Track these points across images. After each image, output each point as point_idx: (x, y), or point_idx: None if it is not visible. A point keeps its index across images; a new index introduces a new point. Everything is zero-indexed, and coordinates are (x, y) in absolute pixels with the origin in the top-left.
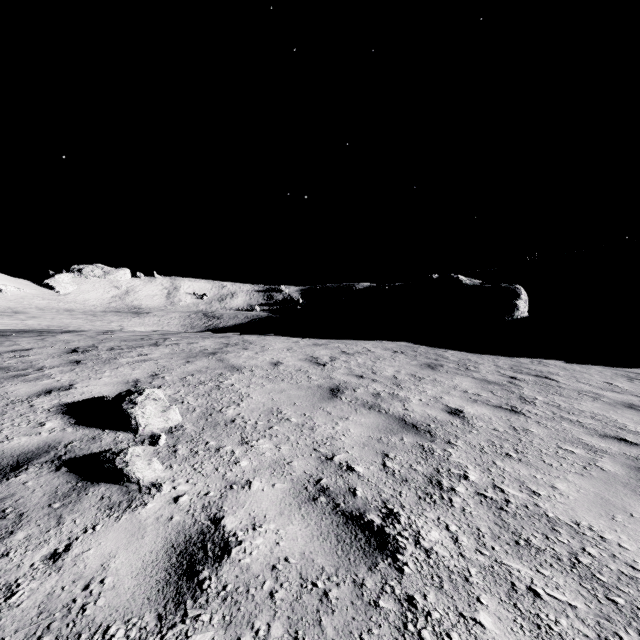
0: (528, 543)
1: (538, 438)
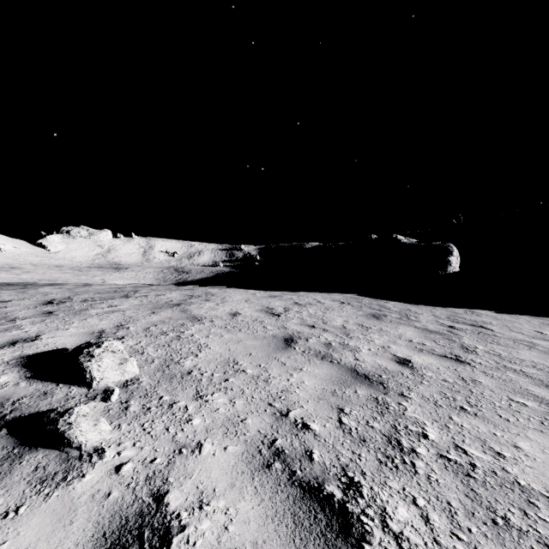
0: (507, 522)
1: (488, 389)
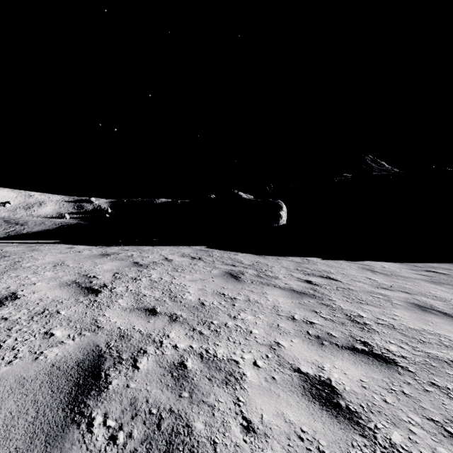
0: None
1: None
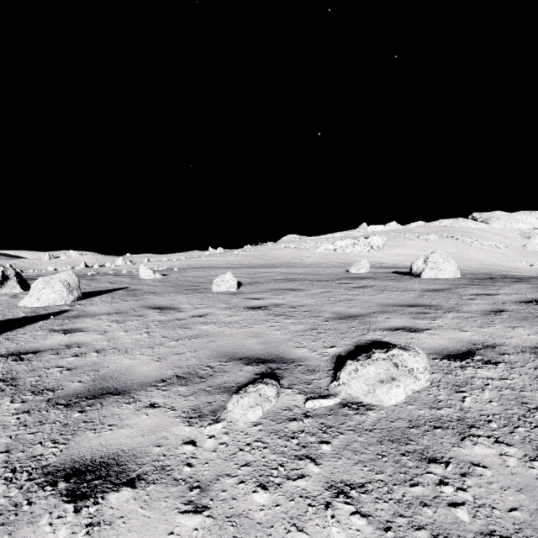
0: None
1: None
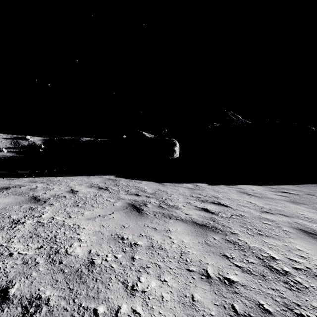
0: None
1: None
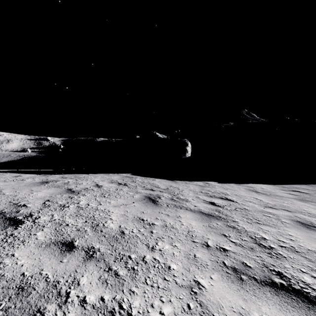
0: None
1: None
